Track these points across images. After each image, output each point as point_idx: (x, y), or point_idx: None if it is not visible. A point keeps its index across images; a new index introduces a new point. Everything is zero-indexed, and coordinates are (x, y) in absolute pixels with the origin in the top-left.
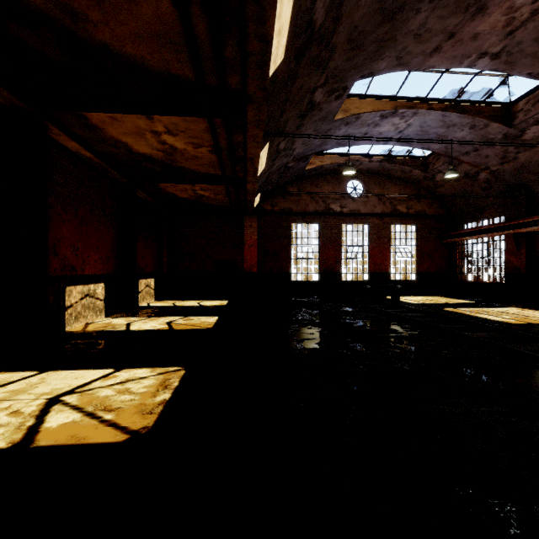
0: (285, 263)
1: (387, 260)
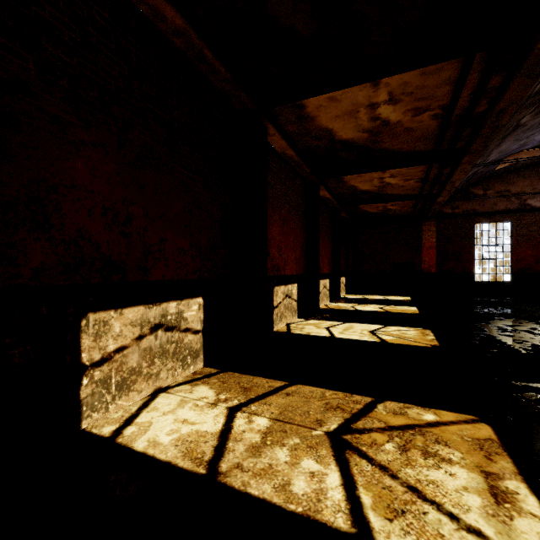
0: (467, 263)
1: None
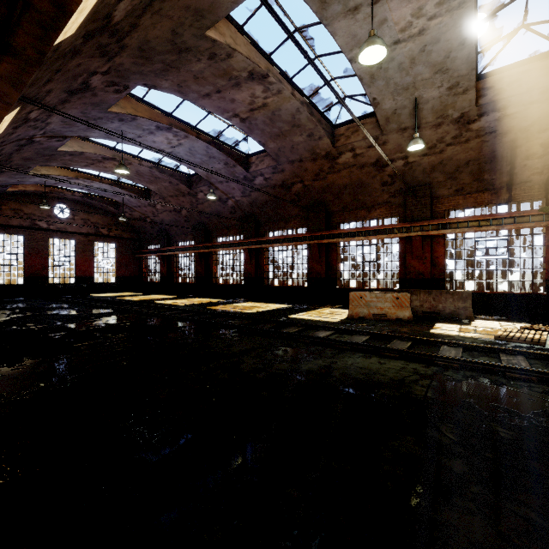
0: None
1: (92, 268)
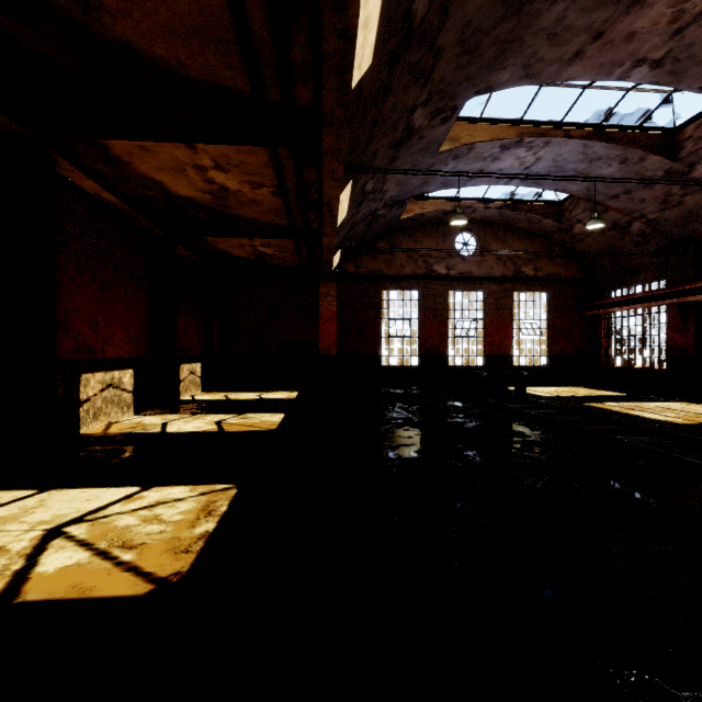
0: (373, 342)
1: (509, 339)
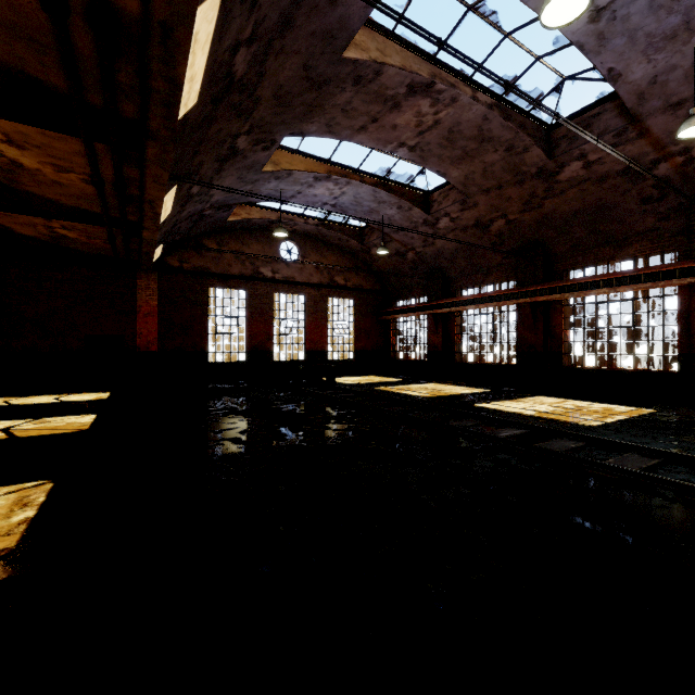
0: (199, 339)
1: (325, 337)
